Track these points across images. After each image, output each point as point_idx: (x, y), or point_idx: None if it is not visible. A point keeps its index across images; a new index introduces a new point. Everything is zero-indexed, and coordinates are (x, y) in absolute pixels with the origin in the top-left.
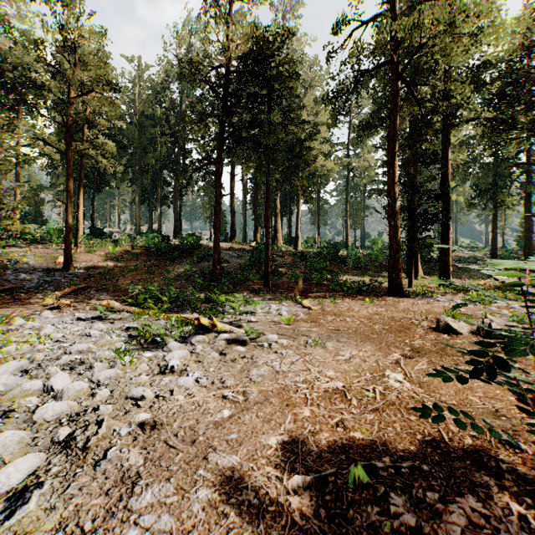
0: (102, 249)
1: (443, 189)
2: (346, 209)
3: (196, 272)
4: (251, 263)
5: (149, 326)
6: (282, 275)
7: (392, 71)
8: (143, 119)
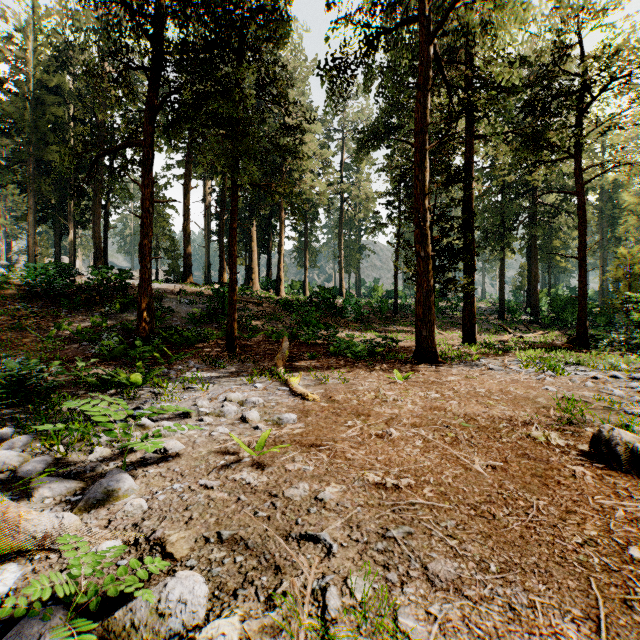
0: None
1: (469, 218)
2: (340, 247)
3: (115, 328)
4: (210, 314)
5: None
6: (258, 331)
7: (420, 29)
8: (42, 93)
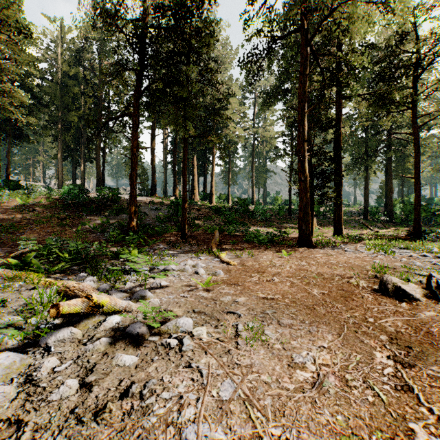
0: (12, 201)
1: (338, 152)
2: (252, 171)
3: (114, 225)
4: (169, 216)
5: (4, 305)
6: (199, 227)
7: (301, 37)
8: (66, 79)
